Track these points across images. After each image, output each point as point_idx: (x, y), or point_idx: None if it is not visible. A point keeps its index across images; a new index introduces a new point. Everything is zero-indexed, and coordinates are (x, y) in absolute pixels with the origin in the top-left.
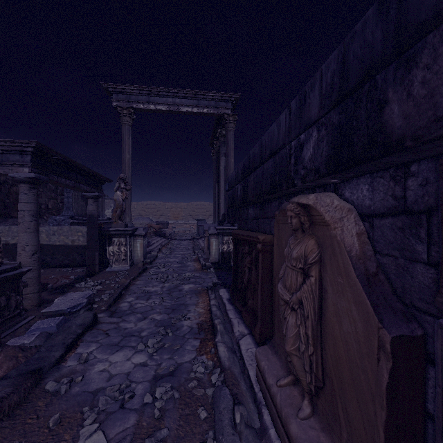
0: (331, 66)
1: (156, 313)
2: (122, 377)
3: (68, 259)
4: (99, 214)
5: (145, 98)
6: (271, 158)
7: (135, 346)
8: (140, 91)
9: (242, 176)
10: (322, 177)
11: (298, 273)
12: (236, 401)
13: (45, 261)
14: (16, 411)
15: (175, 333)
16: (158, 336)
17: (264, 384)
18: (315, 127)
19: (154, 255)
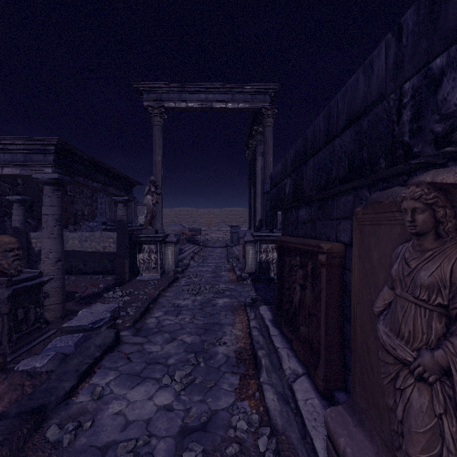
0: None
1: (186, 333)
2: (141, 426)
3: (100, 266)
4: (132, 221)
5: (176, 96)
6: (350, 127)
7: (159, 378)
8: (171, 88)
9: (293, 167)
10: None
11: (433, 313)
12: None
13: (77, 268)
14: None
15: (208, 364)
16: (187, 366)
17: None
18: None
19: (185, 264)
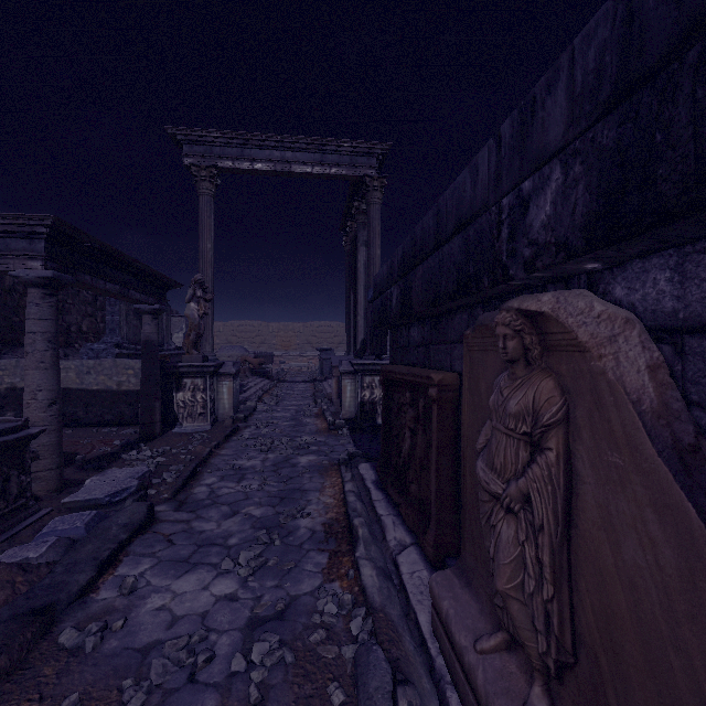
0: (598, 35)
1: (253, 504)
2: (194, 621)
3: (112, 414)
4: (162, 341)
5: (235, 151)
6: (458, 234)
7: (217, 563)
8: (227, 139)
9: (400, 273)
10: (572, 257)
11: (520, 442)
12: (399, 677)
13: (74, 417)
14: (5, 685)
15: (286, 541)
16: (256, 546)
17: (448, 643)
18: (558, 161)
19: (250, 407)
